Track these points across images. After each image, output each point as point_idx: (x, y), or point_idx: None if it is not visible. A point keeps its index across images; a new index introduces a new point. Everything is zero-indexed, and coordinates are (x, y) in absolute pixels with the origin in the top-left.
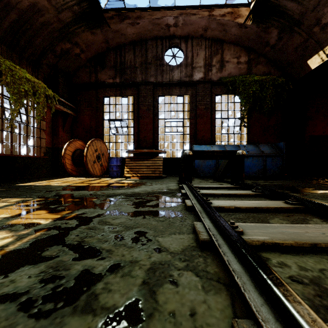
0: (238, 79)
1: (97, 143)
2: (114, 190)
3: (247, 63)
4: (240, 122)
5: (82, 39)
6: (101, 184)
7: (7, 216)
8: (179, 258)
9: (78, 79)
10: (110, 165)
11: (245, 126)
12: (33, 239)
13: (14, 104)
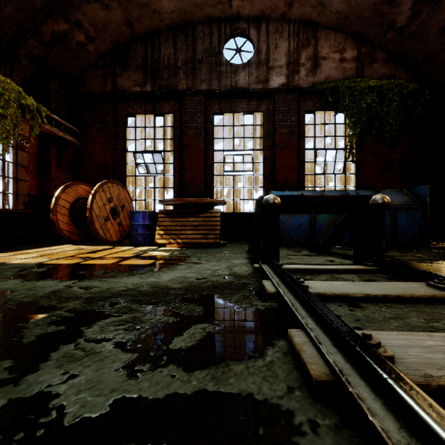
0: (343, 85)
1: (112, 188)
2: (117, 278)
3: (356, 61)
4: (345, 155)
5: (87, 16)
6: (104, 261)
7: None
8: None
9: (85, 87)
10: (132, 225)
11: (354, 162)
12: None
13: None
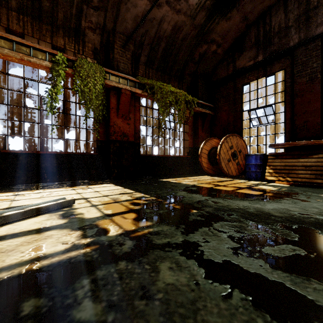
0: None
1: (232, 139)
2: (233, 200)
3: None
4: None
5: (217, 32)
6: (226, 188)
7: (110, 212)
8: None
9: (216, 77)
10: (246, 164)
11: None
12: (69, 257)
13: (162, 115)
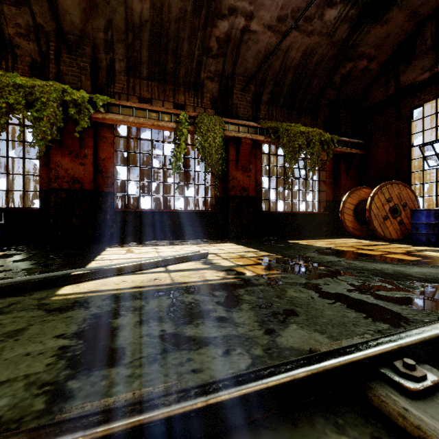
0: None
1: (391, 189)
2: (373, 262)
3: None
4: None
5: (367, 44)
6: (371, 252)
7: (241, 264)
8: (268, 348)
9: (368, 101)
10: (412, 224)
11: None
12: (225, 282)
13: (289, 162)
